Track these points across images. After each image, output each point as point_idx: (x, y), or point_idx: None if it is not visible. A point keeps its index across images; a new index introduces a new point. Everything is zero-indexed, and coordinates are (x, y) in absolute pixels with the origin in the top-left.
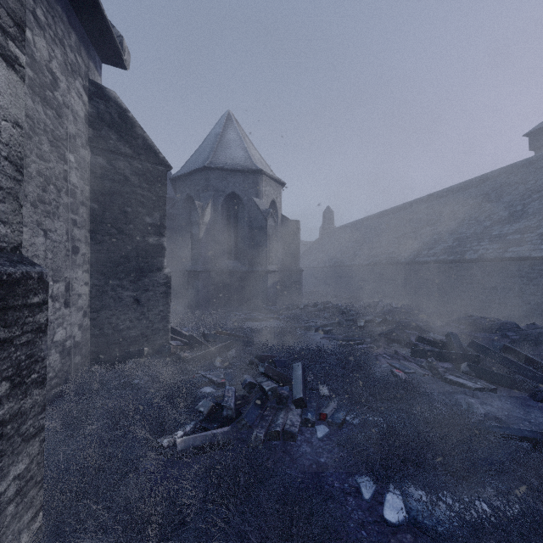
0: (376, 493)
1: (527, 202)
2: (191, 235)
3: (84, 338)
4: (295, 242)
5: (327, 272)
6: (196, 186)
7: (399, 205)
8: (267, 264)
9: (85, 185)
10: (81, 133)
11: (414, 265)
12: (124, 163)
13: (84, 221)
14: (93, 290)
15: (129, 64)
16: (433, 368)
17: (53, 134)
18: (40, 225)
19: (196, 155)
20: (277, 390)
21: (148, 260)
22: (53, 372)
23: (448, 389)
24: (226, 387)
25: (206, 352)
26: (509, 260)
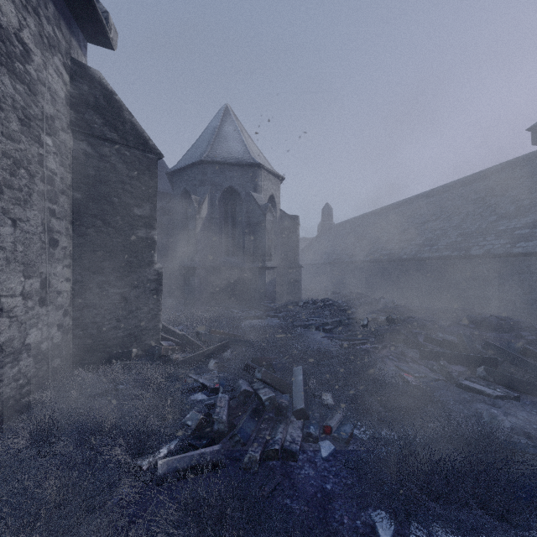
0: (395, 534)
1: (535, 196)
2: (187, 230)
3: (65, 340)
4: (294, 238)
5: (327, 269)
6: (193, 180)
7: (399, 201)
8: (266, 260)
9: (66, 172)
10: (61, 115)
11: (416, 261)
12: (110, 149)
13: (65, 212)
14: (76, 287)
15: (116, 44)
16: (446, 372)
17: (25, 112)
18: (7, 213)
19: (193, 149)
20: (276, 400)
21: (137, 255)
22: (24, 378)
23: (465, 396)
24: (219, 395)
25: (199, 354)
26: (518, 256)
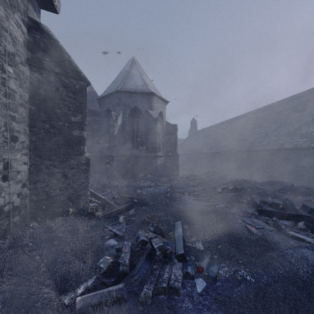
0: None
1: None
2: (109, 133)
3: (23, 203)
4: (174, 138)
5: (193, 157)
6: (112, 102)
7: (237, 116)
8: (157, 151)
9: (24, 92)
10: (20, 53)
11: (249, 152)
12: (55, 78)
13: (23, 118)
14: (31, 168)
15: (59, 10)
16: (277, 225)
17: None
18: None
19: (113, 84)
20: (164, 248)
21: (73, 147)
22: None
23: (292, 243)
24: (124, 242)
25: (113, 211)
26: None
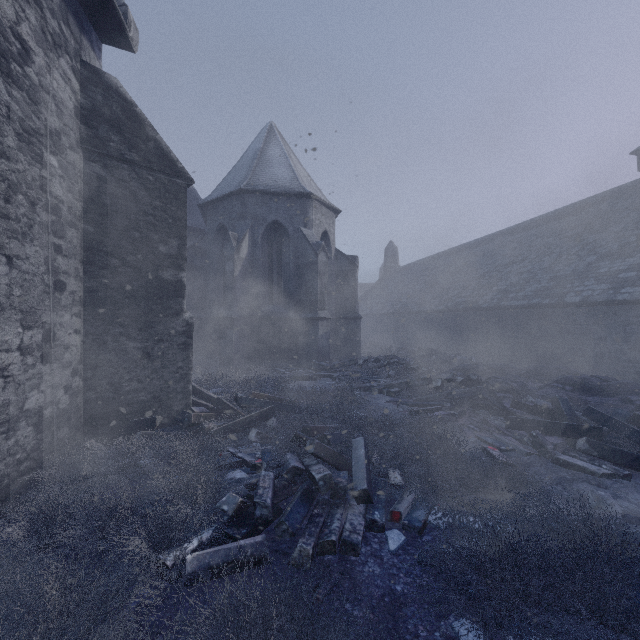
0: None
1: None
2: (224, 273)
3: (73, 405)
4: (352, 282)
5: (391, 320)
6: (230, 213)
7: (477, 239)
8: (318, 309)
9: (75, 200)
10: (69, 130)
11: (499, 310)
12: (129, 173)
13: (73, 249)
14: (87, 340)
15: (137, 45)
16: (540, 445)
17: (24, 125)
18: (0, 248)
19: (231, 176)
20: (332, 479)
21: (163, 302)
22: (22, 452)
23: (563, 474)
24: (262, 472)
25: (238, 422)
26: (623, 304)
